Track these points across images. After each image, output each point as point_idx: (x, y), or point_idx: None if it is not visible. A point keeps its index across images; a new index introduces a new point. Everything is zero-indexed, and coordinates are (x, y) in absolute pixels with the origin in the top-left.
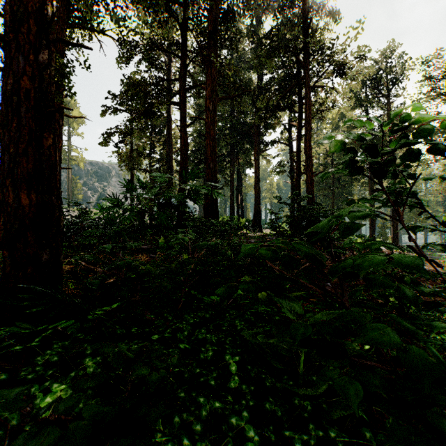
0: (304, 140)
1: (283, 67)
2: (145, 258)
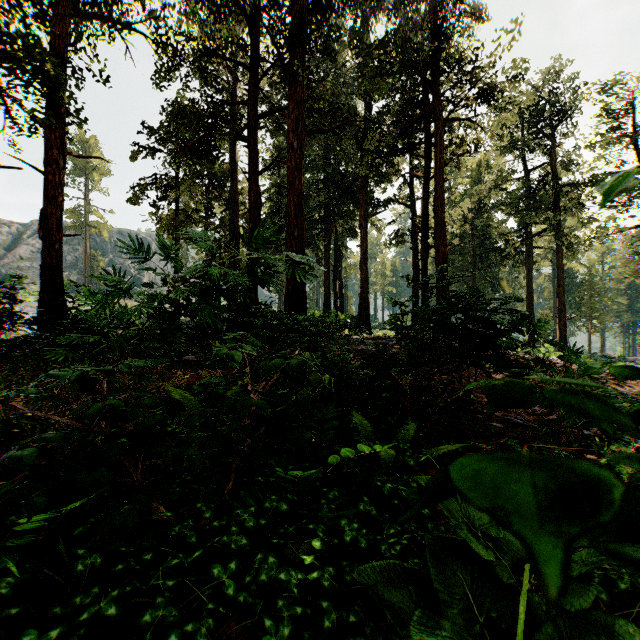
0: (434, 197)
1: (403, 91)
2: (188, 377)
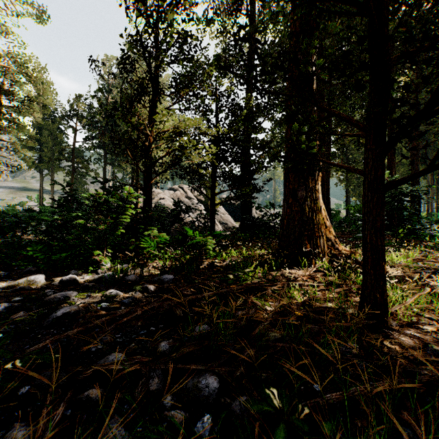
0: None
1: None
2: None
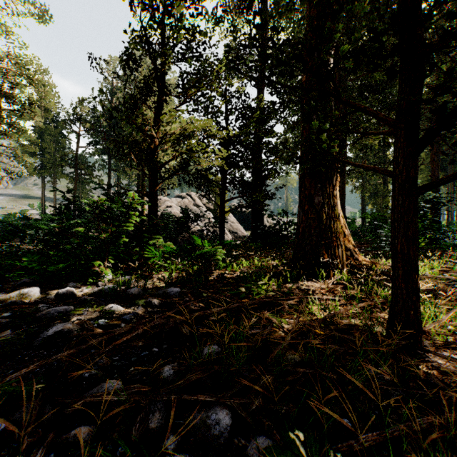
0: None
1: None
2: None
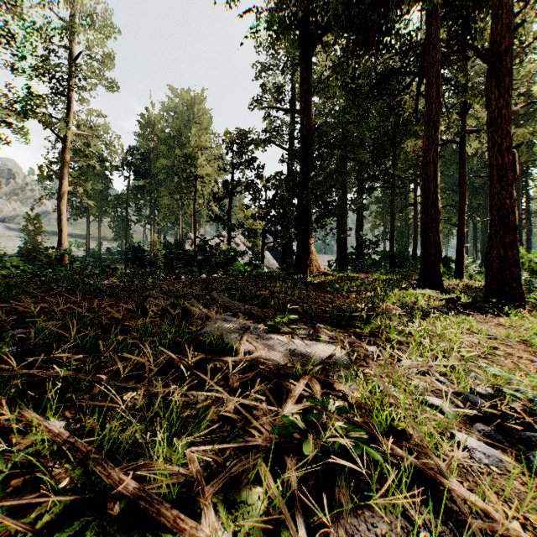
0: None
1: None
2: None
